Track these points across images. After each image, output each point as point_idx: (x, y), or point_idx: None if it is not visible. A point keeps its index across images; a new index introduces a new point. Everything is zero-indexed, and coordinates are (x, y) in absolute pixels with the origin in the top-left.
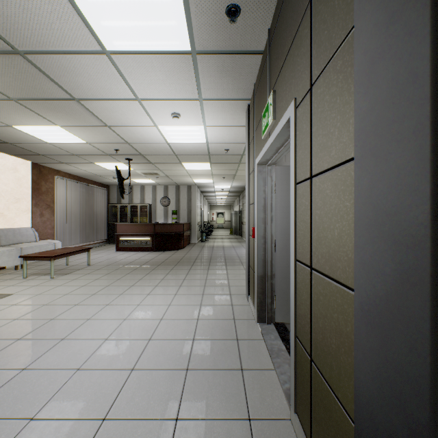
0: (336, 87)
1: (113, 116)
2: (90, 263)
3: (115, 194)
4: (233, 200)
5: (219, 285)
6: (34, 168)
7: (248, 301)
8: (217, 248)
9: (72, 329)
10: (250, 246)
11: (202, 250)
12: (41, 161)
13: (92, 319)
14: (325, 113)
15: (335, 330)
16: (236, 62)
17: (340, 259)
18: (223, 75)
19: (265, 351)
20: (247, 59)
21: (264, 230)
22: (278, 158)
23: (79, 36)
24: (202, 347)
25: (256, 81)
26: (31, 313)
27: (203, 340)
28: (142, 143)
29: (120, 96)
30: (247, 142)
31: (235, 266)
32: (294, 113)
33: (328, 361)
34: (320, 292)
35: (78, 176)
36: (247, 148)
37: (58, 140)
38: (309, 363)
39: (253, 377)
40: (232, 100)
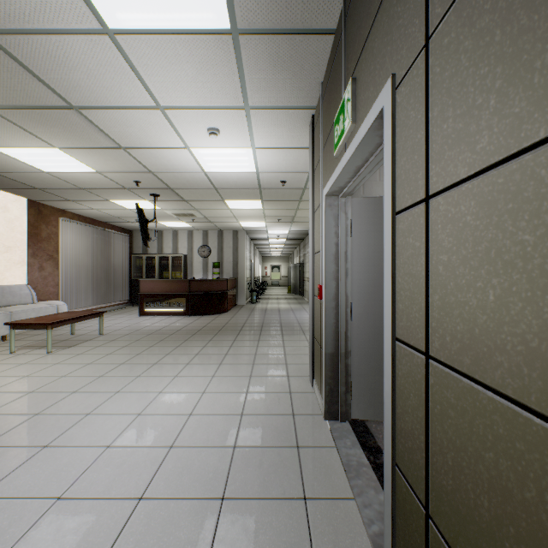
0: (491, 14)
1: (128, 133)
2: (104, 332)
3: (140, 241)
4: (292, 249)
5: (273, 362)
6: (31, 206)
7: (312, 386)
8: (272, 311)
9: (62, 430)
10: (315, 311)
11: (252, 314)
12: (40, 197)
13: (92, 414)
14: (461, 74)
15: (488, 484)
16: (296, 48)
17: (504, 349)
18: (277, 69)
19: (339, 466)
20: (312, 42)
21: (336, 289)
22: (356, 184)
23: (65, 4)
24: (247, 459)
25: (325, 77)
26: (8, 405)
27: (248, 448)
28: (171, 172)
29: (135, 103)
30: (311, 167)
31: (295, 336)
32: (392, 98)
33: (469, 535)
34: (449, 402)
35: (91, 218)
36: (311, 176)
37: (58, 168)
38: (423, 518)
39: (322, 512)
40: (290, 108)
